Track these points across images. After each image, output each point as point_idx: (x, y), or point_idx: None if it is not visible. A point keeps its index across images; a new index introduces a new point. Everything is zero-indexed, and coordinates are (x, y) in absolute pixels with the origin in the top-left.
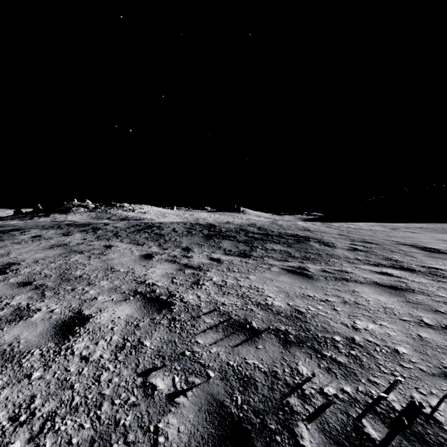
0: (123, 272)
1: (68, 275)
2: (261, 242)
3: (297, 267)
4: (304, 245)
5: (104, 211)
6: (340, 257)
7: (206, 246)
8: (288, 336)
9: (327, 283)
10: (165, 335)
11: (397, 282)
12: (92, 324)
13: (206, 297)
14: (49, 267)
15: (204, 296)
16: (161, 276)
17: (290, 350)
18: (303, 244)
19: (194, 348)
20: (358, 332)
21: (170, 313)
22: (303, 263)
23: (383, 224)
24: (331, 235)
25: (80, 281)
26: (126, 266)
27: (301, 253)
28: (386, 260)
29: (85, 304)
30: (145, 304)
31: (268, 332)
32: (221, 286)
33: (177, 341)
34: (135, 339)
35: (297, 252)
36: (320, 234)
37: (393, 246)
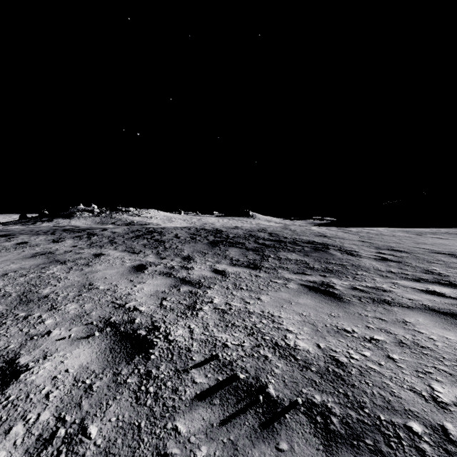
0: (102, 290)
1: (31, 294)
2: (273, 250)
3: (320, 282)
4: (324, 254)
5: (109, 215)
6: (369, 269)
7: (210, 255)
8: (330, 421)
9: (365, 309)
10: (127, 411)
11: (456, 307)
12: (19, 385)
13: (201, 331)
14: (15, 283)
15: (199, 330)
16: (149, 296)
17: (339, 456)
18: (322, 252)
19: (169, 447)
20: (448, 413)
21: (145, 363)
22: (326, 277)
23: (406, 229)
24: (351, 241)
25: (42, 304)
26: (108, 281)
27: (321, 263)
28: (427, 274)
29: (29, 343)
30: (113, 345)
31: (295, 409)
32: (224, 313)
33: (143, 426)
34: (76, 420)
35: (317, 262)
36: (339, 240)
37: (428, 256)
